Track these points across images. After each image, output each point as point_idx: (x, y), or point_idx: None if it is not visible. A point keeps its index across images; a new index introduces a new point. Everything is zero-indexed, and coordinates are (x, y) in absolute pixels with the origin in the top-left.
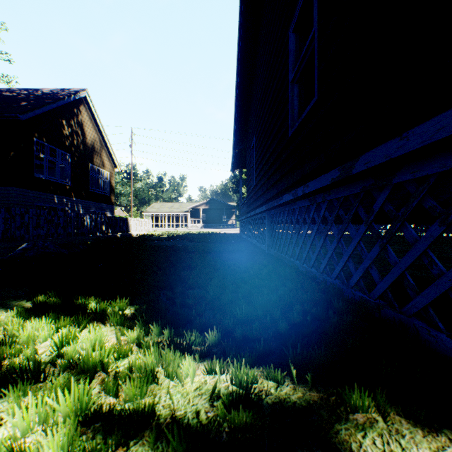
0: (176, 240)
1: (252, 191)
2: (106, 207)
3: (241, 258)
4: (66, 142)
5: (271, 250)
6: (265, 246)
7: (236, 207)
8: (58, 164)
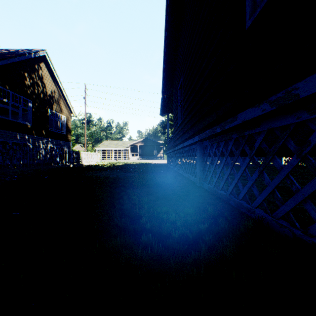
0: (113, 170)
1: (179, 126)
2: (64, 143)
3: (173, 196)
4: (27, 90)
5: (204, 184)
6: (196, 178)
7: (163, 144)
8: (21, 108)
